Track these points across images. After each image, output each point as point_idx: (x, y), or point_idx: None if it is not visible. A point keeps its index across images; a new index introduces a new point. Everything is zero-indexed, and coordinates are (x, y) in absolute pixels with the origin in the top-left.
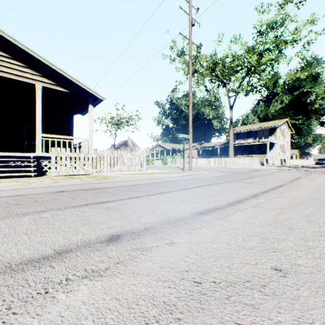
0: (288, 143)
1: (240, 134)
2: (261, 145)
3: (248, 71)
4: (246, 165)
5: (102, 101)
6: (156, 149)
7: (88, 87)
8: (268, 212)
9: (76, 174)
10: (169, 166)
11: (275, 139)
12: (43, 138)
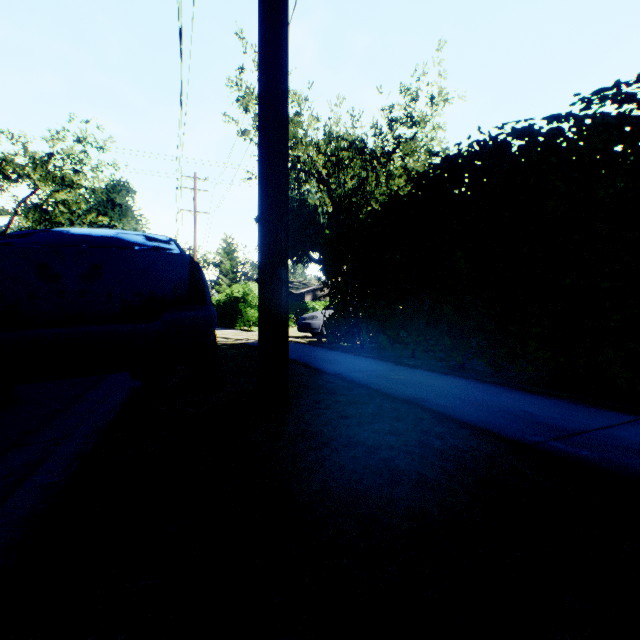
0: None
1: None
2: None
3: (34, 192)
4: None
5: None
6: None
7: None
8: None
9: None
10: None
11: None
12: None
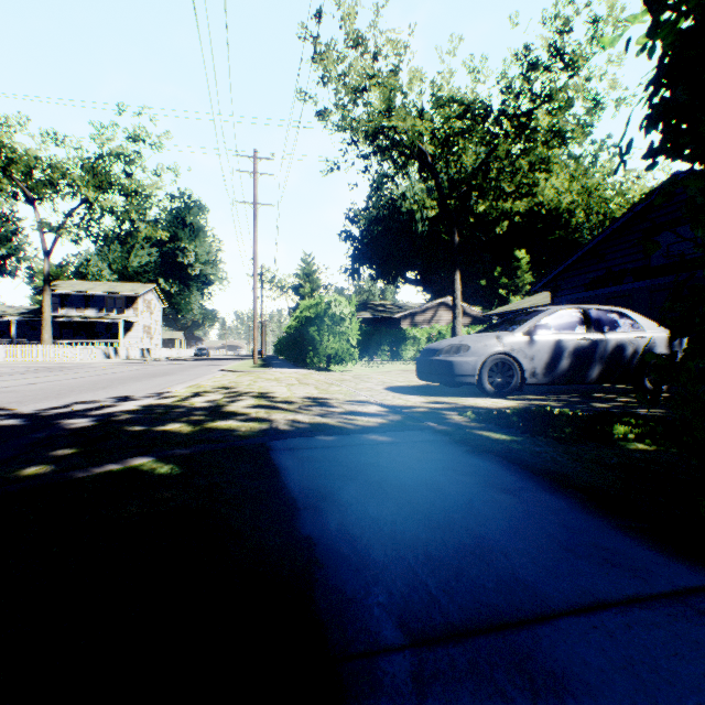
0: (159, 323)
1: (72, 299)
2: (113, 323)
3: (82, 202)
4: (78, 358)
5: None
6: None
7: None
8: (64, 376)
9: None
10: None
11: (137, 315)
12: None
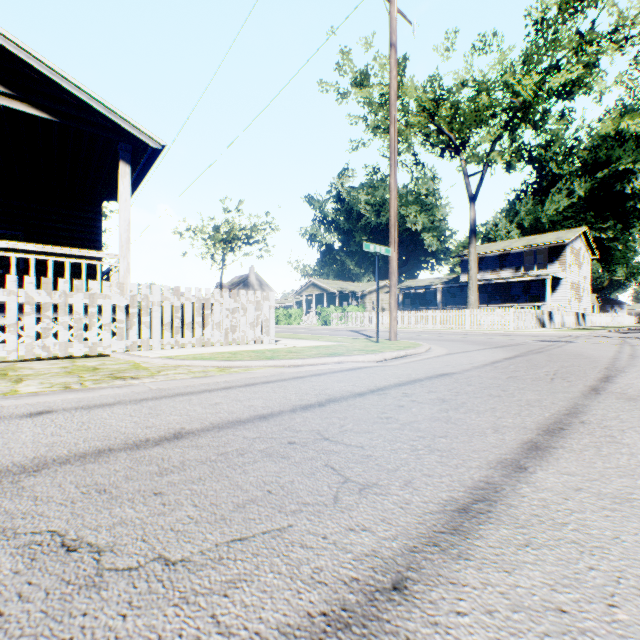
0: (586, 280)
1: (486, 261)
2: (530, 283)
3: (511, 116)
4: (509, 326)
5: (157, 153)
6: (307, 293)
7: (111, 107)
8: None
9: (70, 356)
10: (334, 328)
11: (563, 270)
12: (19, 258)
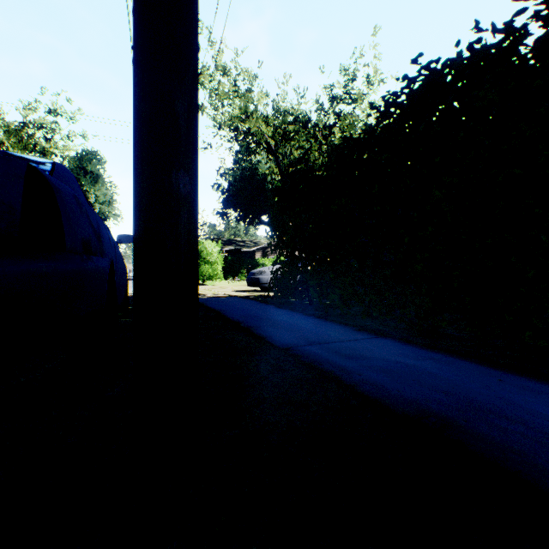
0: None
1: None
2: None
3: None
4: None
5: None
6: None
7: None
8: None
9: None
10: None
11: None
12: None
